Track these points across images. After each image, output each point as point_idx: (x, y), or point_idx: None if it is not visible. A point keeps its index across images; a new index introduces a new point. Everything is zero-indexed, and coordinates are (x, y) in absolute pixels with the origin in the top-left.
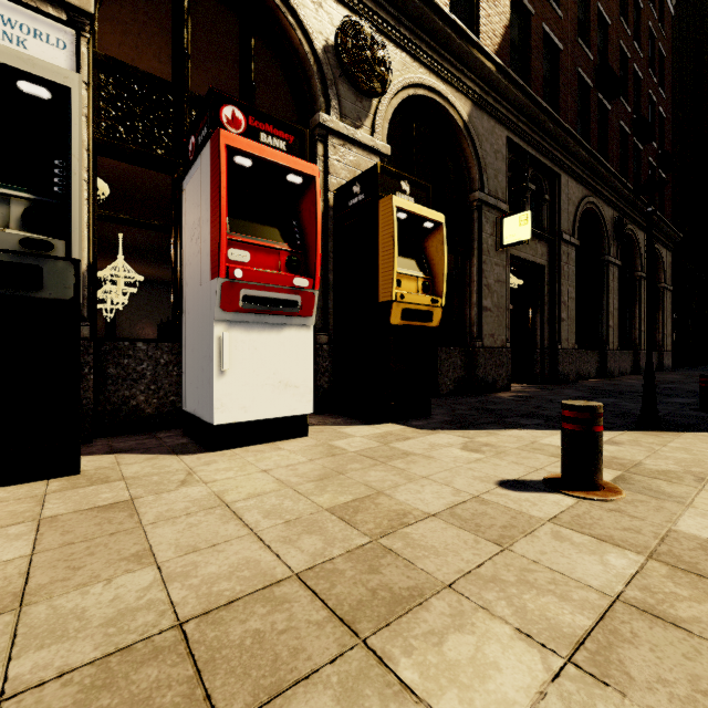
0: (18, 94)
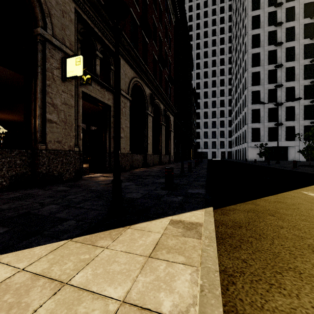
0: None
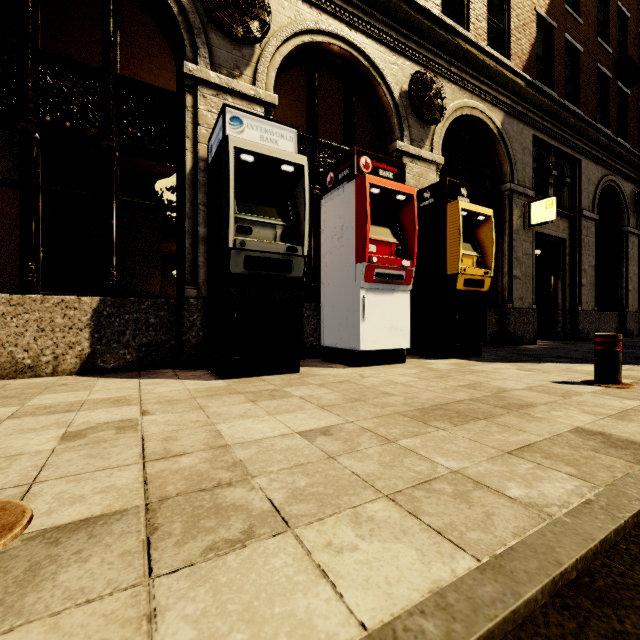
0: (279, 171)
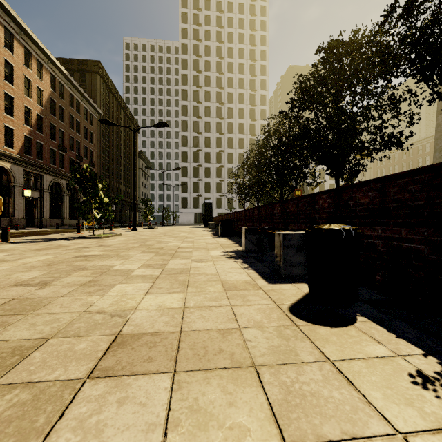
0: None
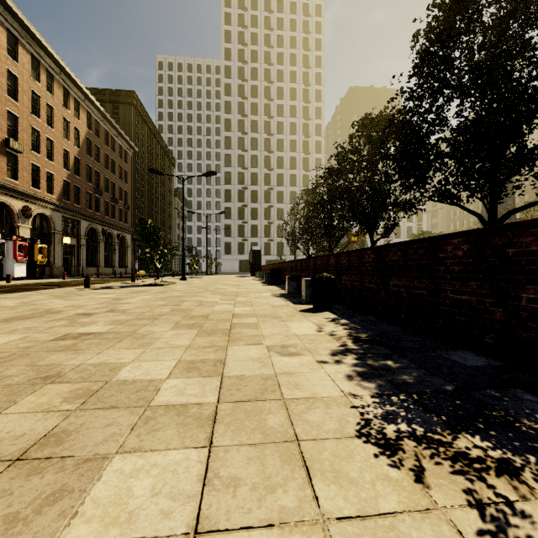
0: None
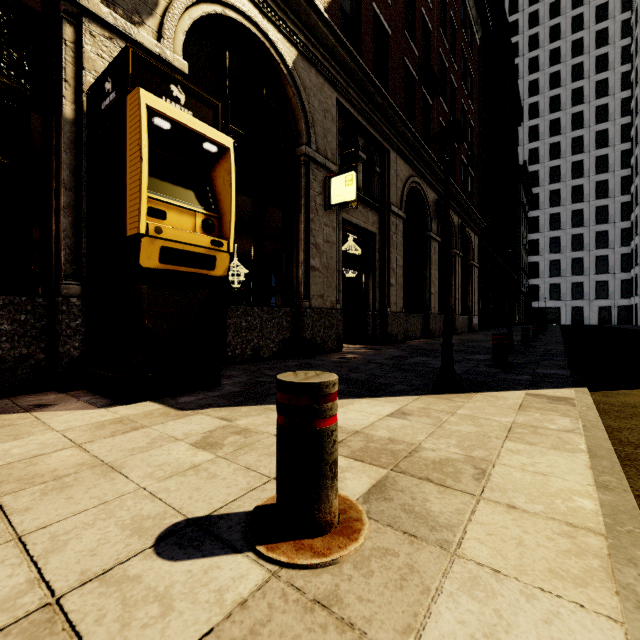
0: None
